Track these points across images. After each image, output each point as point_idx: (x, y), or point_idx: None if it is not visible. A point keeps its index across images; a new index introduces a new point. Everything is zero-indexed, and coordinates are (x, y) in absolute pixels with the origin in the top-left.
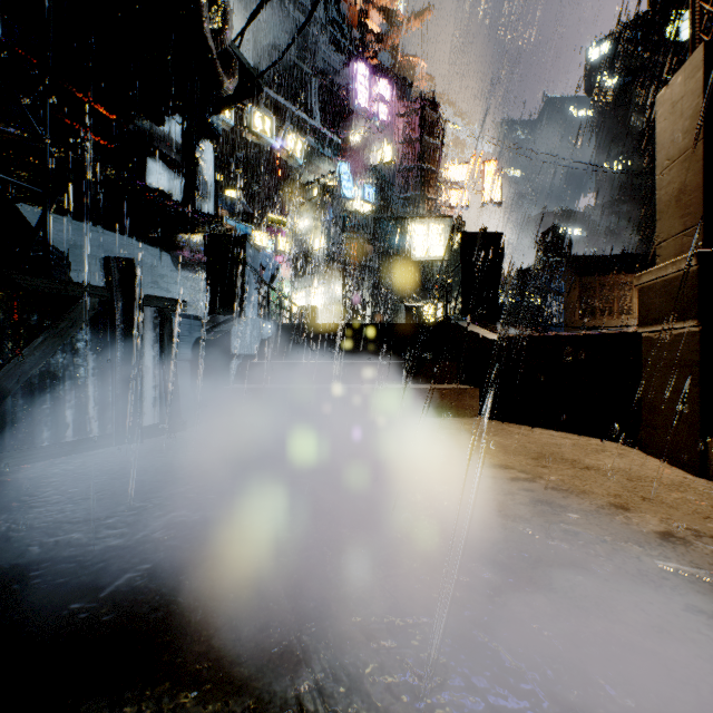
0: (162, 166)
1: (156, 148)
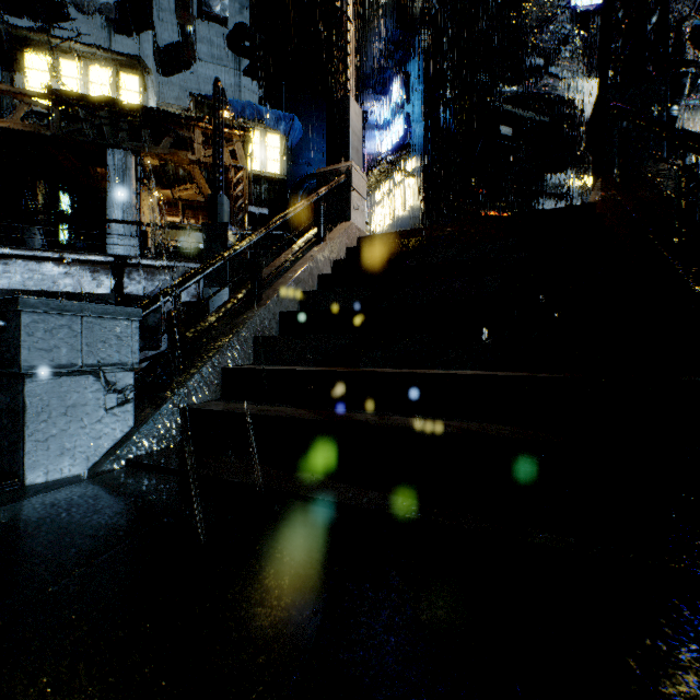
0: (551, 199)
1: (550, 192)
